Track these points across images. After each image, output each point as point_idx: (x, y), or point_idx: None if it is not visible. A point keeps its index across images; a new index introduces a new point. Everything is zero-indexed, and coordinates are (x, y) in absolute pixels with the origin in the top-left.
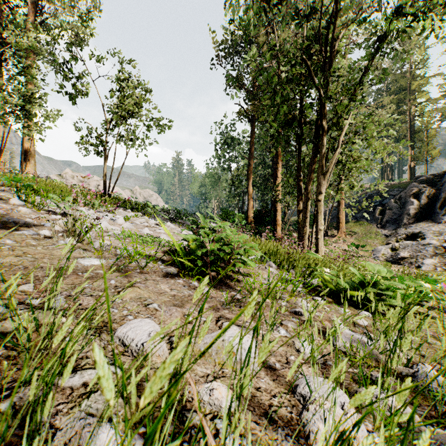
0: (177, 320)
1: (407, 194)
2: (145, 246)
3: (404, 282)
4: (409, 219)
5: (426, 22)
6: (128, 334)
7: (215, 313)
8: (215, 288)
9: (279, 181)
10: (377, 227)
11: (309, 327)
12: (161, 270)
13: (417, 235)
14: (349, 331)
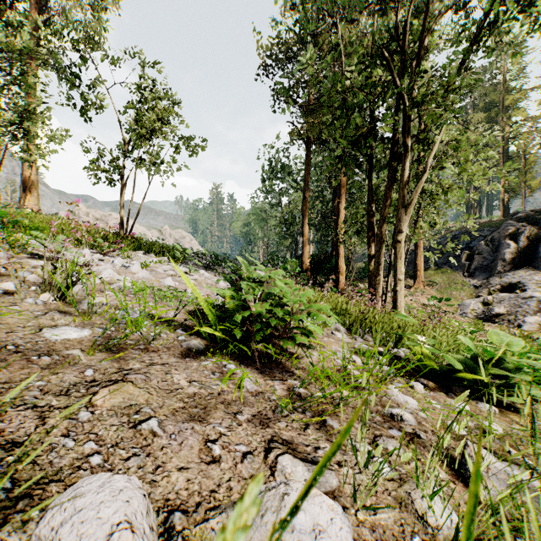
0: (191, 458)
1: (501, 235)
2: (162, 304)
3: (528, 354)
4: (504, 265)
5: (539, 7)
6: (61, 533)
7: (263, 431)
8: (263, 374)
9: (342, 218)
10: (463, 276)
11: (422, 449)
12: (179, 343)
13: (516, 286)
14: (499, 463)
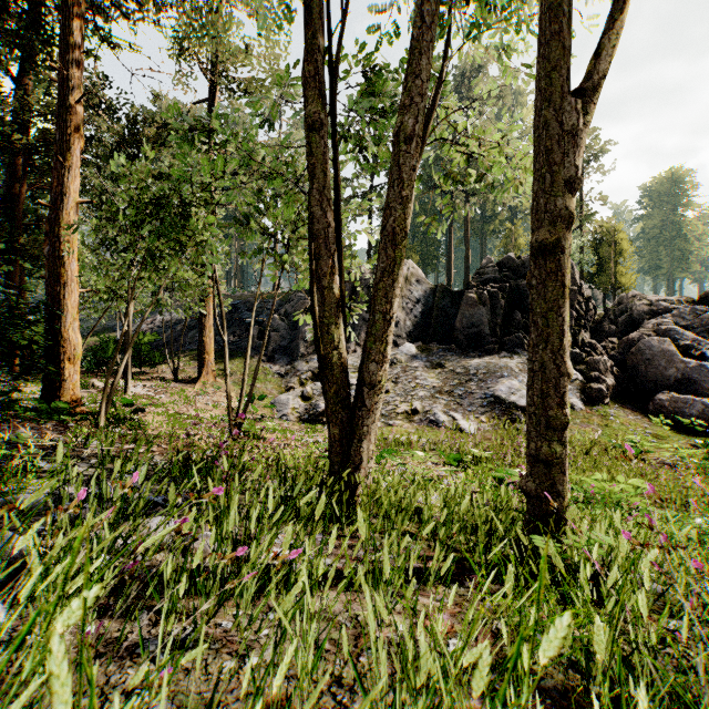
0: None
1: (298, 309)
2: None
3: None
4: (307, 347)
5: None
6: None
7: None
8: None
9: (72, 211)
10: (262, 360)
11: None
12: None
13: None
14: None
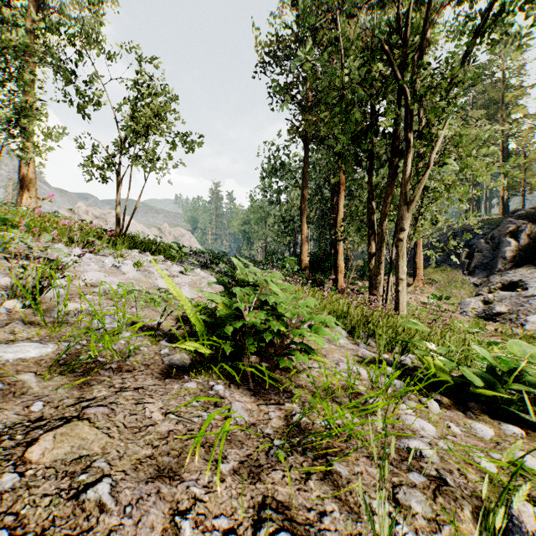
0: None
1: (501, 233)
2: (149, 309)
3: None
4: (505, 263)
5: None
6: None
7: (252, 488)
8: (256, 397)
9: (341, 216)
10: (463, 274)
11: (453, 503)
12: (161, 358)
13: (517, 285)
14: None
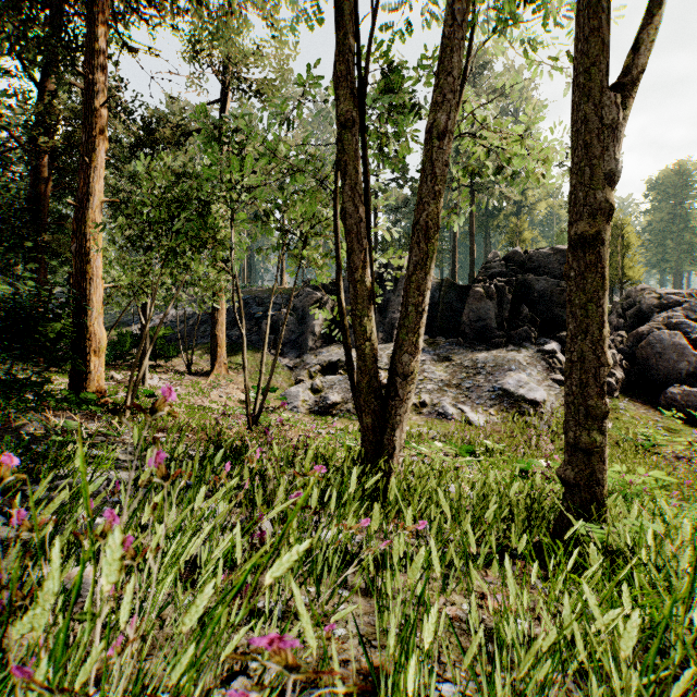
0: None
1: (306, 304)
2: None
3: None
4: (316, 340)
5: None
6: None
7: None
8: None
9: (97, 210)
10: (272, 354)
11: None
12: None
13: (337, 366)
14: None
